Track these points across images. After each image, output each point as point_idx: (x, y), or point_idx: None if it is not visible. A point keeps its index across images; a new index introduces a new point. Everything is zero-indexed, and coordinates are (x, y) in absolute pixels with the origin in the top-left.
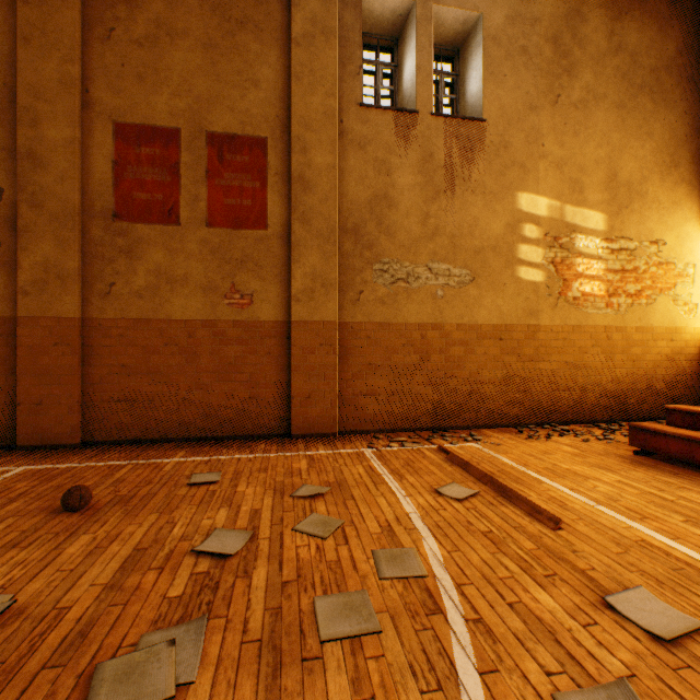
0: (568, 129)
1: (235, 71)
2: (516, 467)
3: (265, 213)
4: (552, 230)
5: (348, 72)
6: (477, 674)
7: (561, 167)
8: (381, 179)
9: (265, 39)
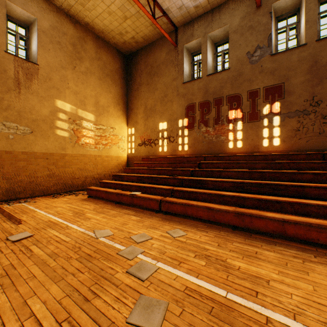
0: (80, 81)
1: None
2: (32, 208)
3: None
4: (73, 117)
5: None
6: None
7: (77, 94)
8: None
9: None
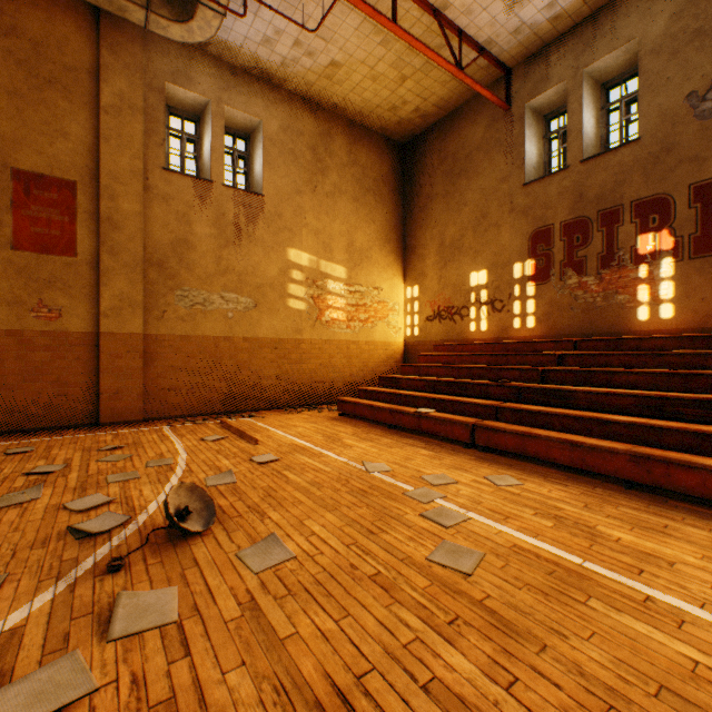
0: (322, 210)
1: (44, 121)
2: (263, 426)
3: (74, 243)
4: (312, 275)
5: (154, 142)
6: (179, 479)
7: (318, 235)
8: (182, 227)
9: (74, 101)
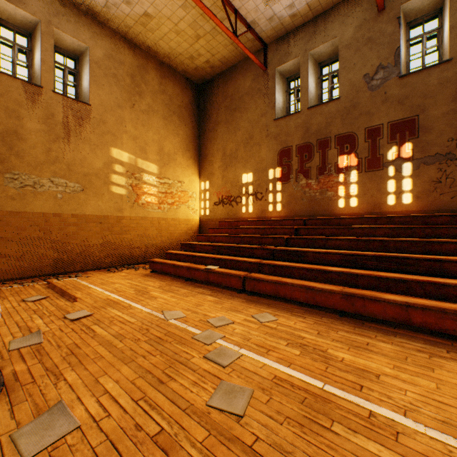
0: (139, 122)
1: None
2: (86, 284)
3: None
4: (131, 169)
5: None
6: None
7: (136, 140)
8: (12, 121)
9: None
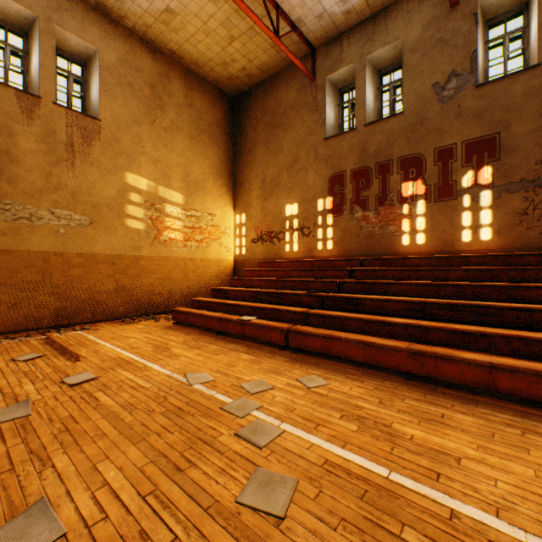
0: (161, 142)
1: None
2: (93, 339)
3: None
4: (151, 199)
5: None
6: None
7: (157, 163)
8: (3, 139)
9: None
